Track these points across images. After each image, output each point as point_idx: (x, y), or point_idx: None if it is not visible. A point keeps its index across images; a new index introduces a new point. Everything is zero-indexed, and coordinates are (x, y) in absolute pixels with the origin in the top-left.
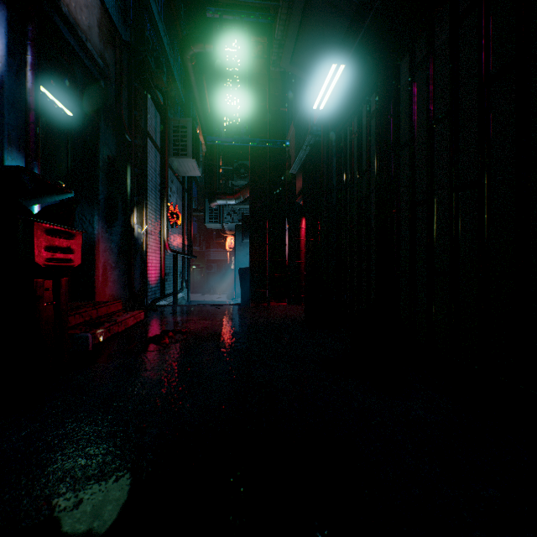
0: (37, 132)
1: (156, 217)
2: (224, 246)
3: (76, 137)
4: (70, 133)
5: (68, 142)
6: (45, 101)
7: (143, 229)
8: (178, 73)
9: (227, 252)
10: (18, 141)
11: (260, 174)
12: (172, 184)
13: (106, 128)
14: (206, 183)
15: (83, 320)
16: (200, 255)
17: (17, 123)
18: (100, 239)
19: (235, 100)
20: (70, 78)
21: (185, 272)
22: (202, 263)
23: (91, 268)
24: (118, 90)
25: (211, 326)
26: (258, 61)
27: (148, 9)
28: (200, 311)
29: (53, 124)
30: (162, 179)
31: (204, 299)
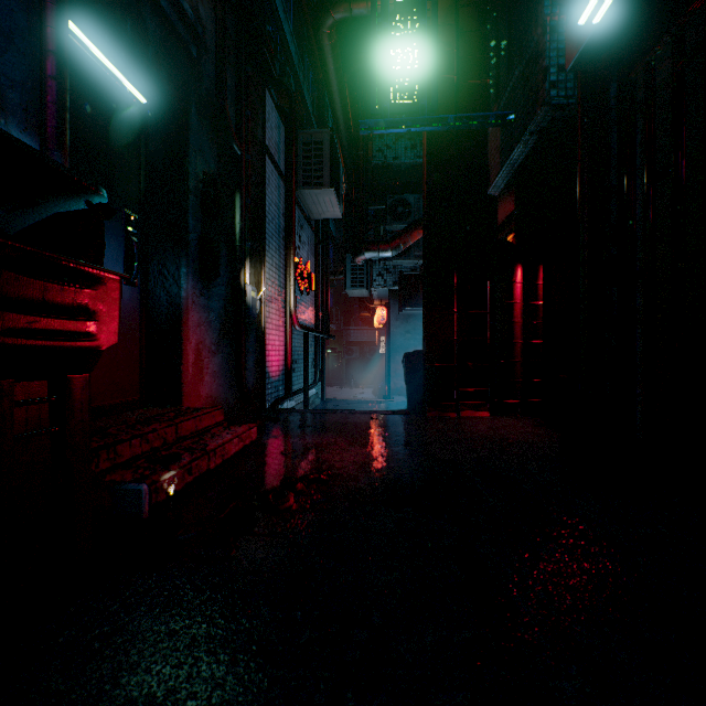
0: (59, 97)
1: (279, 277)
2: (369, 322)
3: (155, 141)
4: (145, 134)
5: (140, 147)
6: (100, 72)
7: (259, 293)
8: (309, 92)
9: (373, 330)
10: (24, 111)
11: (443, 194)
12: (301, 230)
13: (200, 127)
14: (347, 234)
15: (148, 448)
16: (337, 335)
17: (20, 77)
18: (190, 305)
19: (408, 52)
20: (134, 26)
21: (319, 358)
22: (339, 345)
23: (176, 352)
24: (220, 68)
25: (371, 463)
26: (440, 5)
27: (271, 5)
28: (347, 425)
29: (114, 114)
30: (287, 221)
31: (342, 394)
